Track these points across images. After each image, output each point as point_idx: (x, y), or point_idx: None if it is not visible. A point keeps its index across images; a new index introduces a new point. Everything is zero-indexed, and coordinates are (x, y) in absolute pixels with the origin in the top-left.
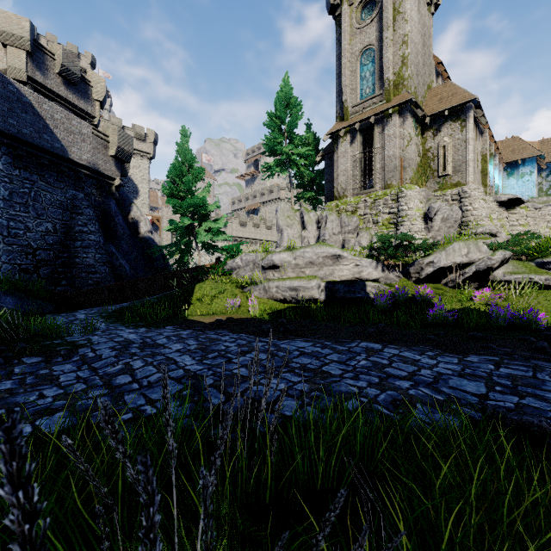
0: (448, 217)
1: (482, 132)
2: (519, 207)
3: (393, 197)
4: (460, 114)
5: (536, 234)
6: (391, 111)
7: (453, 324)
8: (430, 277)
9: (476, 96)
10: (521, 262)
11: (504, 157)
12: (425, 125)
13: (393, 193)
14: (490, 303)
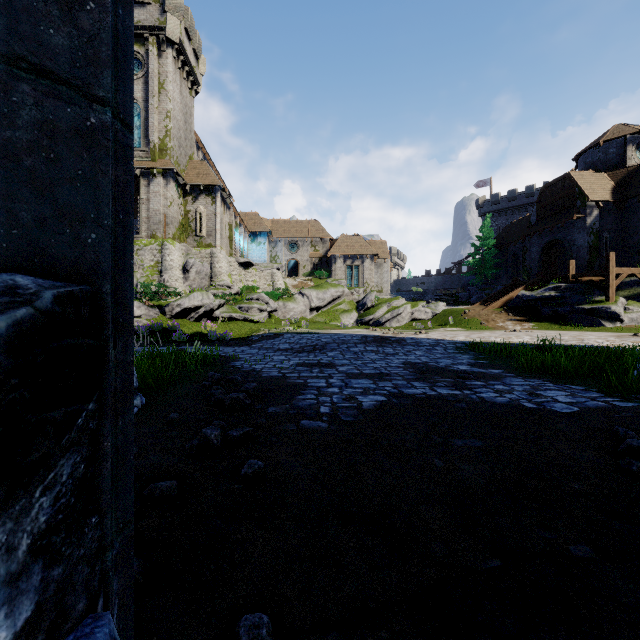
0: (201, 271)
1: (230, 207)
2: (252, 268)
3: (158, 247)
4: (212, 192)
5: (254, 289)
6: (156, 171)
7: (187, 341)
8: (179, 315)
9: (221, 184)
10: (231, 306)
11: (249, 227)
12: (187, 190)
13: (158, 243)
14: (211, 329)
